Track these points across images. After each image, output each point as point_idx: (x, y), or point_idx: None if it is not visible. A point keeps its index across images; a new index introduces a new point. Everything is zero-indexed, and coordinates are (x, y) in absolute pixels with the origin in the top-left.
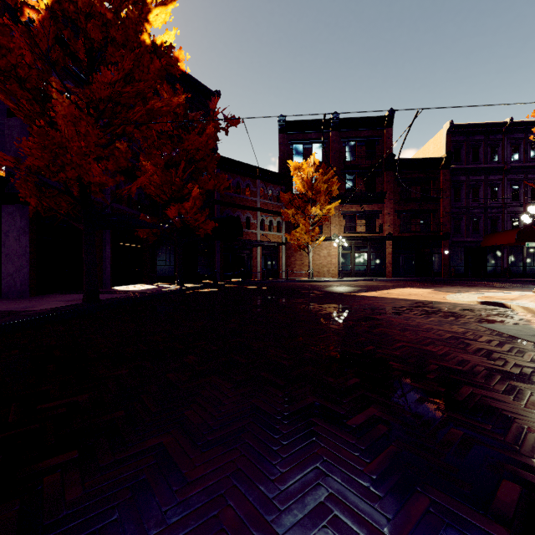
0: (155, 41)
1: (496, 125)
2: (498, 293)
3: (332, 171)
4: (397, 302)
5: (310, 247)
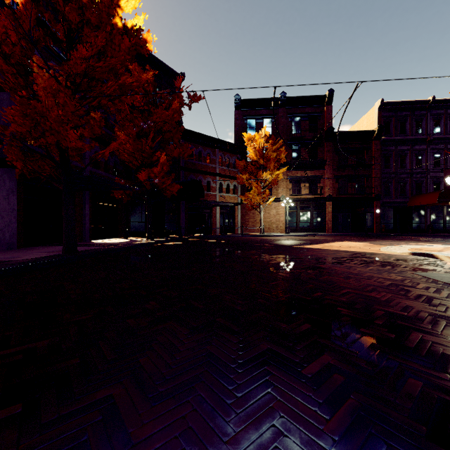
0: (126, 24)
1: (421, 103)
2: (425, 246)
3: (280, 142)
4: (338, 253)
5: (261, 207)
